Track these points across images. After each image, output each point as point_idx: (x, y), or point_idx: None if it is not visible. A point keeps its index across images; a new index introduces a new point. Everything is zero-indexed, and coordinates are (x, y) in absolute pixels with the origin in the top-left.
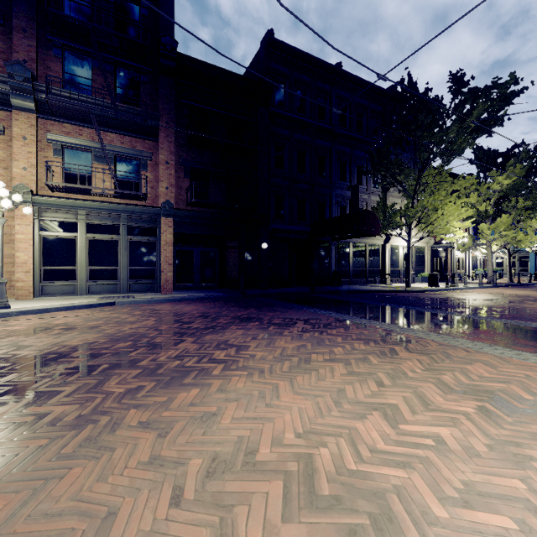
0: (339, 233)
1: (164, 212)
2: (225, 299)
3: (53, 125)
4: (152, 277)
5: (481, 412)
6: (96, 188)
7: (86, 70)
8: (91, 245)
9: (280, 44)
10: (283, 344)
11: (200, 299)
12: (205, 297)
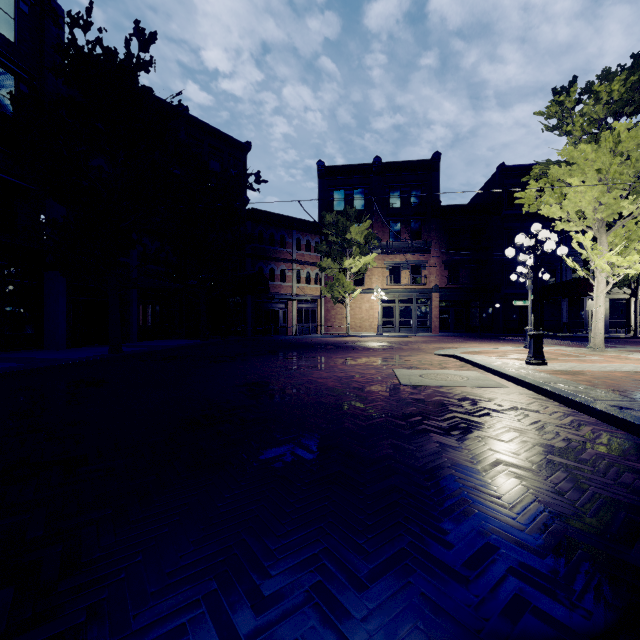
0: (556, 295)
1: (434, 291)
2: (468, 336)
3: (385, 257)
4: (427, 324)
5: (511, 346)
6: (405, 284)
7: (398, 227)
8: (400, 309)
9: (510, 168)
10: (482, 342)
11: (454, 336)
12: (457, 335)
